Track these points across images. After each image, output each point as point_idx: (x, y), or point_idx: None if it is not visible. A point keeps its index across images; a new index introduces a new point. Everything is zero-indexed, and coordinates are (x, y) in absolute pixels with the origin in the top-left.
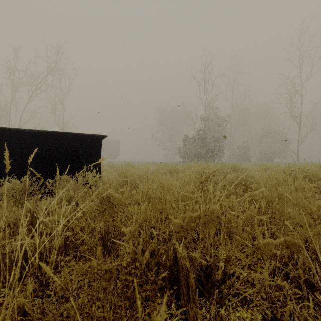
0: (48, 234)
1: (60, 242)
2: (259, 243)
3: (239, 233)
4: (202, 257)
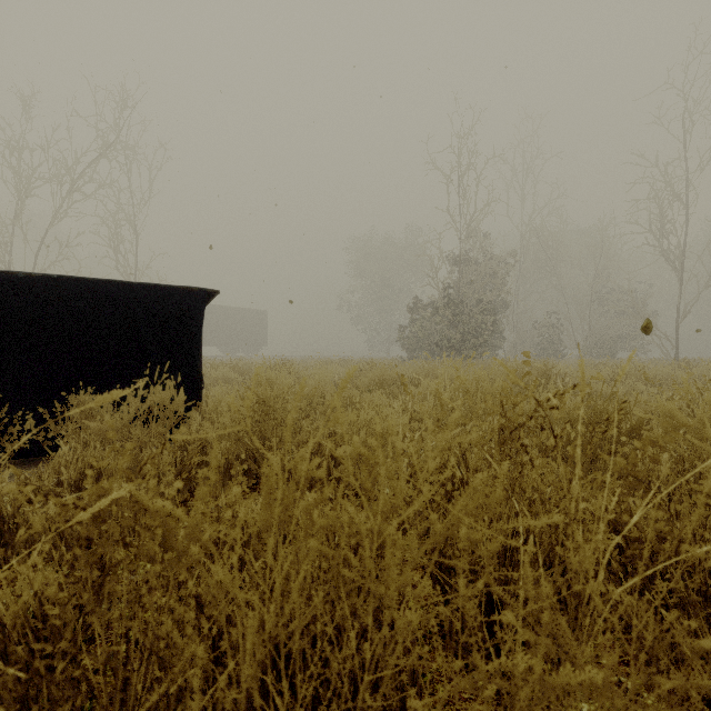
0: None
1: None
2: None
3: None
4: None
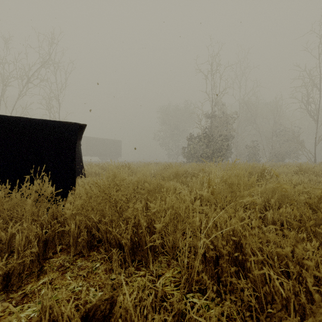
0: None
1: None
2: None
3: None
4: None
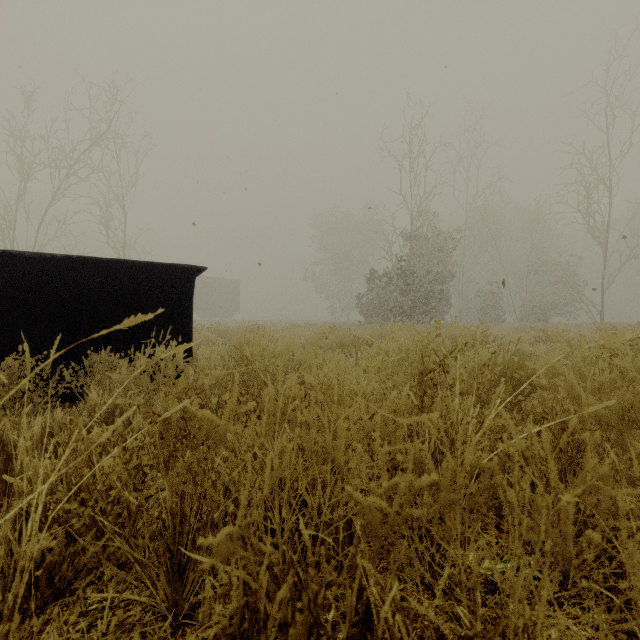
0: (3, 531)
1: (37, 554)
2: (636, 584)
3: (567, 546)
4: (431, 573)
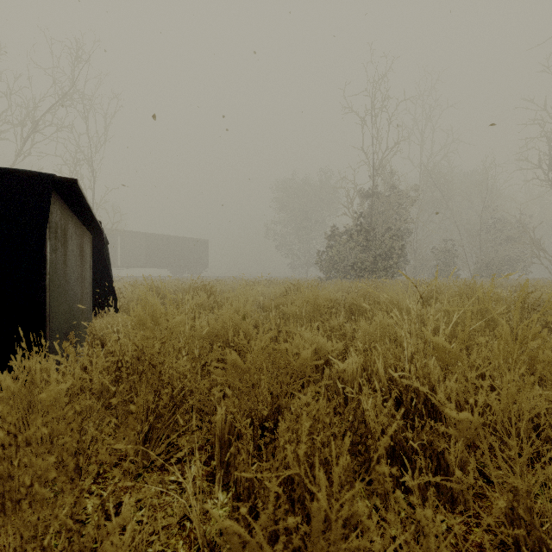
0: None
1: None
2: None
3: None
4: None
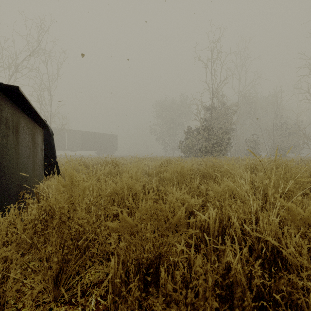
0: None
1: None
2: None
3: None
4: None
